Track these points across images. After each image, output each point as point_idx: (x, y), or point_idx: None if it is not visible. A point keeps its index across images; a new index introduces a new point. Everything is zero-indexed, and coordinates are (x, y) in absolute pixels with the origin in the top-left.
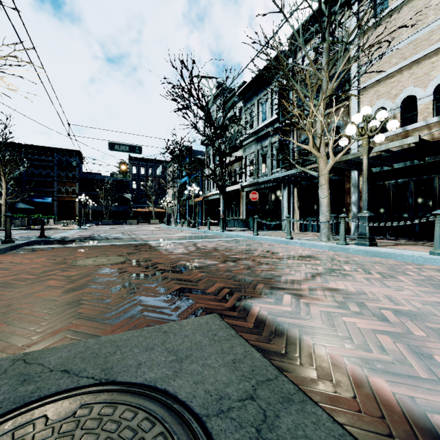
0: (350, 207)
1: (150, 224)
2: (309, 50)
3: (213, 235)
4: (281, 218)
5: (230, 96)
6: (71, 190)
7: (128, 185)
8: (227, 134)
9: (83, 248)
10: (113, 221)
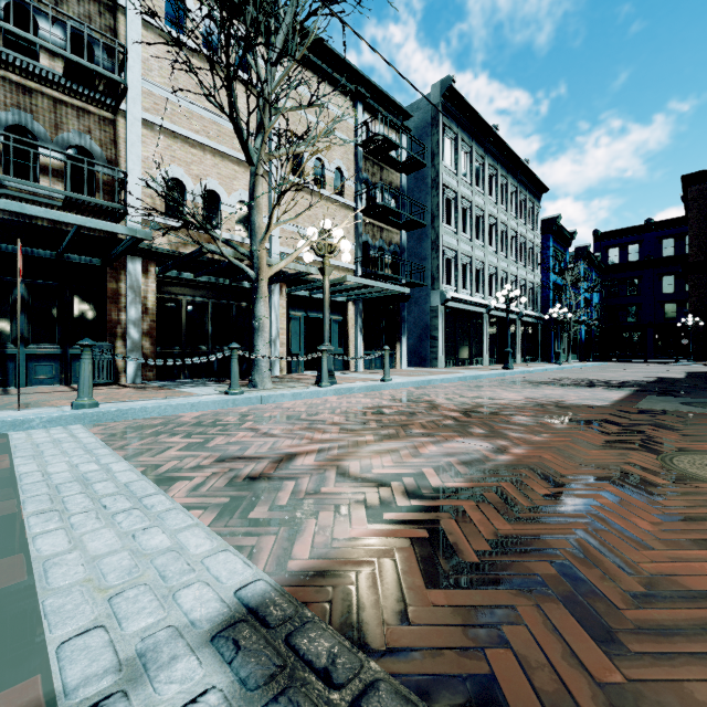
0: (121, 330)
1: None
2: None
3: None
4: None
5: None
6: None
7: None
8: None
9: None
10: None
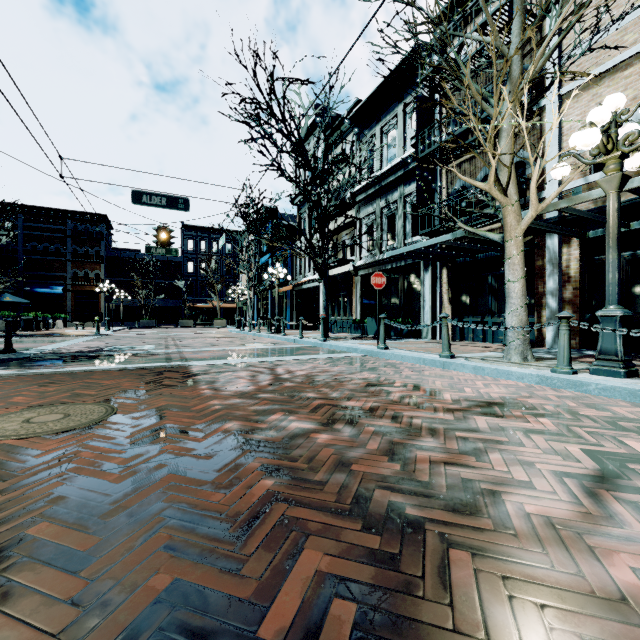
0: (545, 300)
1: (214, 327)
2: (473, 31)
3: (308, 347)
4: (420, 319)
5: (336, 125)
6: (93, 275)
7: (181, 268)
8: (330, 186)
9: (52, 378)
10: (157, 323)
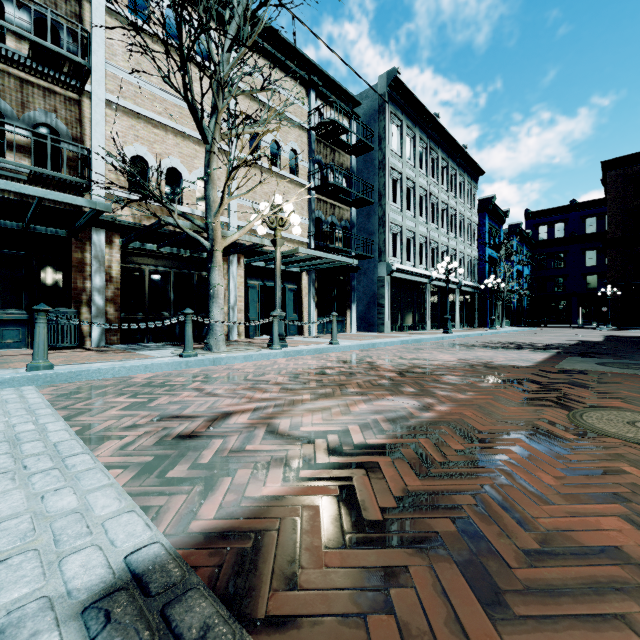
0: (86, 297)
1: None
2: None
3: None
4: None
5: None
6: None
7: None
8: None
9: None
10: None
